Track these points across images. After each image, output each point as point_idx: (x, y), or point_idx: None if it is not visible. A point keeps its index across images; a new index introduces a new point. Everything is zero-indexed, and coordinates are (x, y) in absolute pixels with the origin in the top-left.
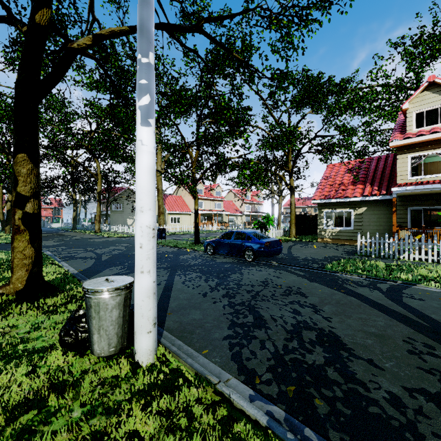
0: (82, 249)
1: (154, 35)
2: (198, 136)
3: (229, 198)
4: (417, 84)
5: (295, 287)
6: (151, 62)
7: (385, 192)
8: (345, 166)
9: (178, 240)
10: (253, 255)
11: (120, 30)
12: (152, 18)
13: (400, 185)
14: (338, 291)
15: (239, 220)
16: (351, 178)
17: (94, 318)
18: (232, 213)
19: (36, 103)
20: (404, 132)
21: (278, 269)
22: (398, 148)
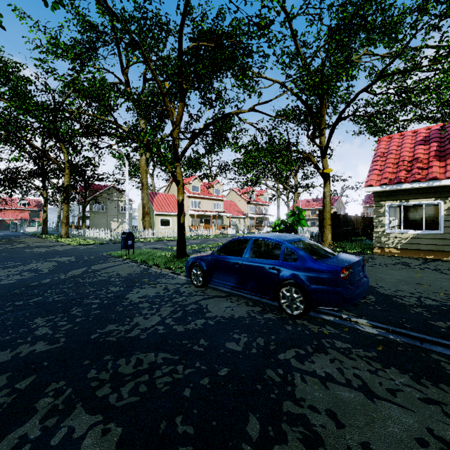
0: None
1: None
2: (178, 63)
3: (231, 198)
4: None
5: None
6: None
7: None
8: (411, 136)
9: (158, 249)
10: (306, 301)
11: None
12: None
13: None
14: None
15: (242, 223)
16: (432, 150)
17: None
18: (234, 215)
19: None
20: None
21: (424, 376)
22: None
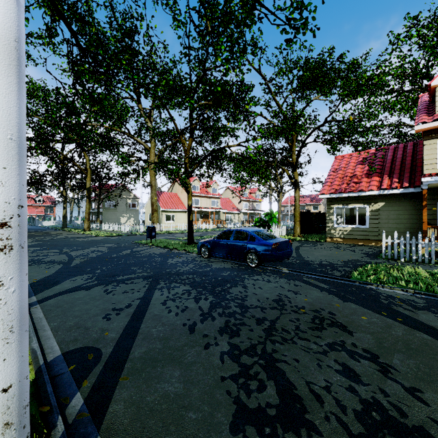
0: (56, 251)
1: None
2: (191, 119)
3: (226, 196)
4: (436, 66)
5: (326, 312)
6: None
7: (408, 184)
8: (356, 157)
9: (170, 239)
10: (258, 259)
11: None
12: None
13: (431, 174)
14: (393, 320)
15: (236, 218)
16: (365, 169)
17: None
18: (229, 211)
19: None
20: (432, 114)
21: (292, 279)
22: (425, 132)
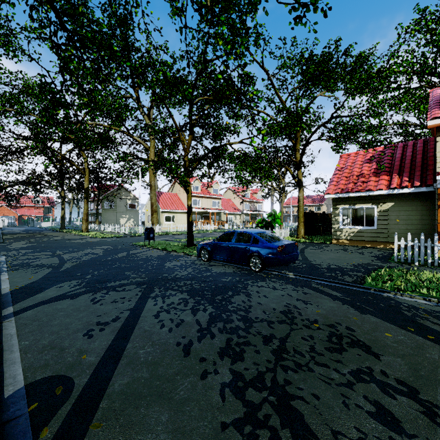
0: (48, 253)
1: None
2: (190, 114)
3: (228, 196)
4: None
5: (343, 327)
6: None
7: (419, 183)
8: (363, 155)
9: (169, 241)
10: (262, 263)
11: None
12: None
13: None
14: (423, 338)
15: (238, 219)
16: (372, 168)
17: None
18: (231, 212)
19: None
20: None
21: (299, 286)
22: (438, 128)
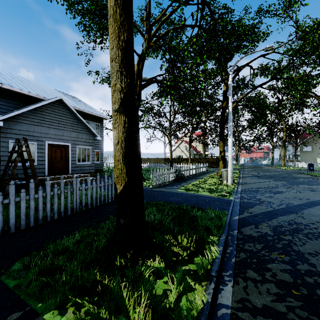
0: (256, 172)
1: (231, 118)
2: None
3: None
4: None
5: None
6: (230, 124)
7: None
8: None
9: None
10: None
11: (243, 96)
12: (231, 115)
13: None
14: None
15: None
16: None
17: (222, 175)
18: None
19: (223, 127)
20: None
21: None
22: None
